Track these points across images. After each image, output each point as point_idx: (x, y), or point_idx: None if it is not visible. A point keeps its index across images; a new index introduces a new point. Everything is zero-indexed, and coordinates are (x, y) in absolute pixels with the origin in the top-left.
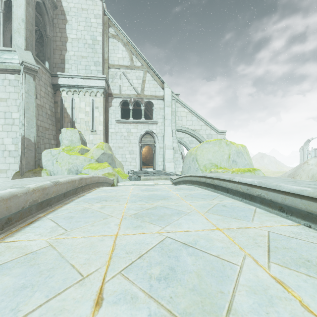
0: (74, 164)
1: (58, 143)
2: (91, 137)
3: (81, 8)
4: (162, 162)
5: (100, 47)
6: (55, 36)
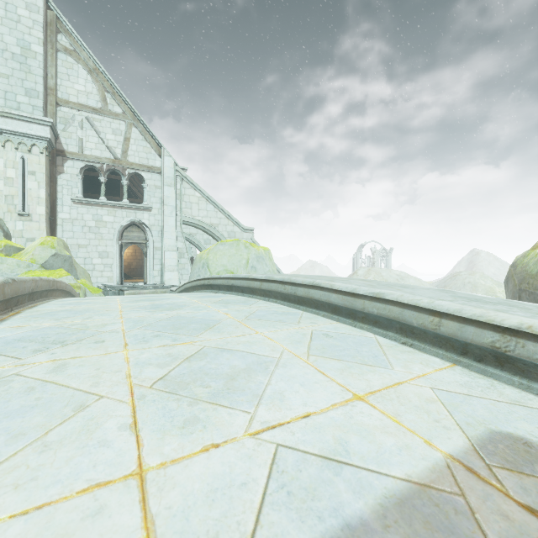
0: None
1: None
2: (19, 226)
3: None
4: (159, 272)
5: (40, 65)
6: None
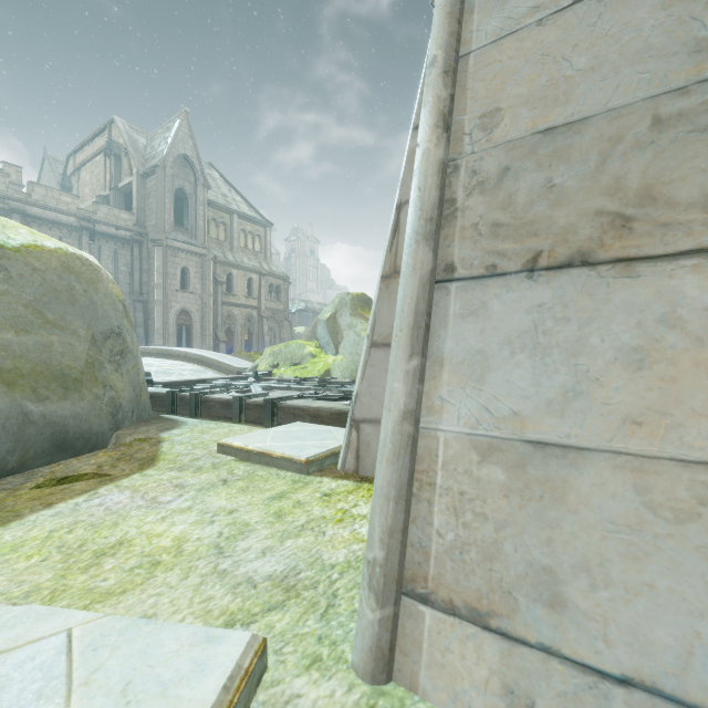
0: None
1: None
2: None
3: None
4: None
5: None
6: None
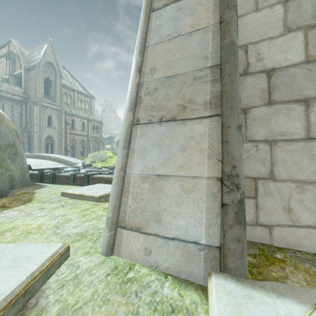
0: None
1: None
2: None
3: None
4: None
5: None
6: None
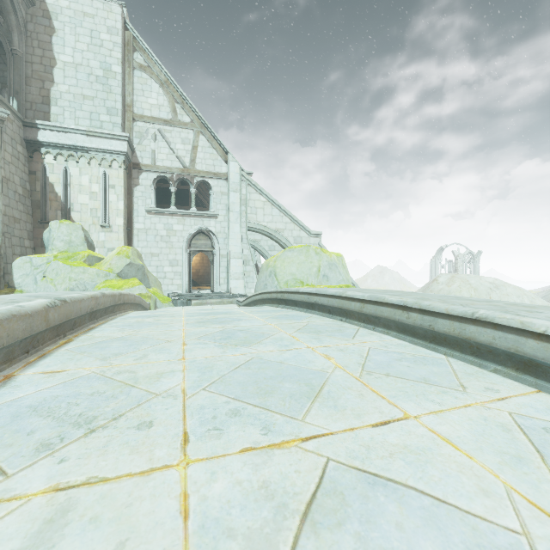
0: (80, 280)
1: (37, 246)
2: (101, 237)
3: (82, 11)
4: (225, 279)
5: (119, 84)
6: (30, 53)
